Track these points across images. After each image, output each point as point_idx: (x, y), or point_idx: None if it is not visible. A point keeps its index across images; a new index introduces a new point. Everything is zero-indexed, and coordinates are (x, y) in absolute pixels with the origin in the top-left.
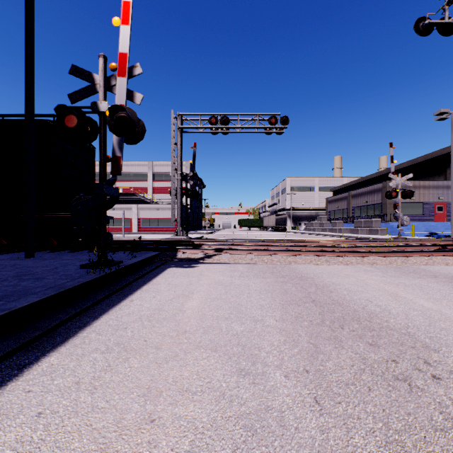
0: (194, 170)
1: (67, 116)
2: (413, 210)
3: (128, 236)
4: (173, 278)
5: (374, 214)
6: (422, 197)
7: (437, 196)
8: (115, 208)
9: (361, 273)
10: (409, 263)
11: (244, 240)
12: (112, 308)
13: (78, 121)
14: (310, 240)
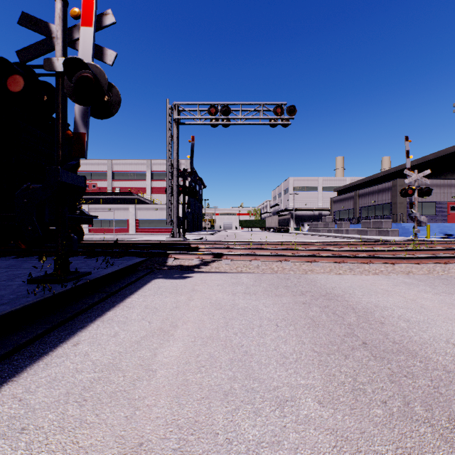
0: (192, 166)
1: (10, 76)
2: (425, 210)
3: (122, 238)
4: (154, 296)
5: (382, 214)
6: (435, 196)
7: (451, 195)
8: (112, 208)
9: (403, 288)
10: (453, 272)
11: (247, 242)
12: (34, 363)
13: (25, 83)
14: (320, 242)
